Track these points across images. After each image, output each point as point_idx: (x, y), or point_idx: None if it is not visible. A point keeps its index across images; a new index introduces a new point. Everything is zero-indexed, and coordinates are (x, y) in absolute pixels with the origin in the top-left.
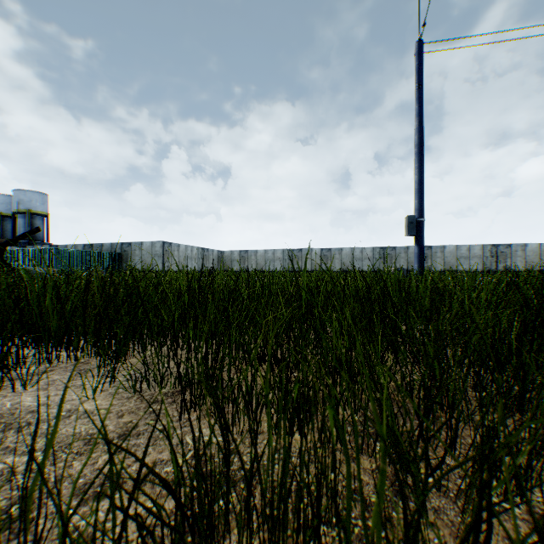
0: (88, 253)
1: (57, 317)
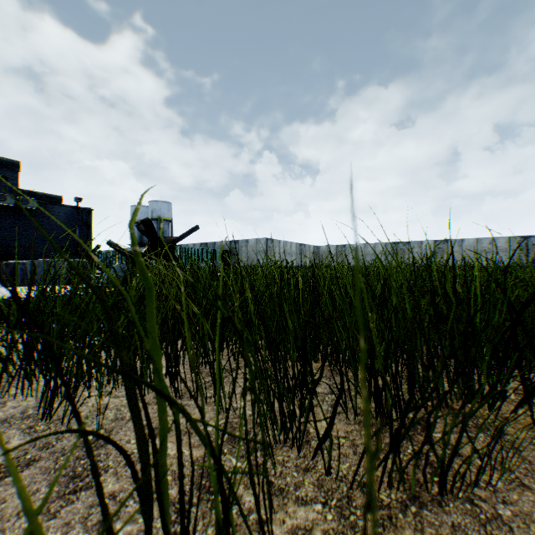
0: (205, 251)
1: None
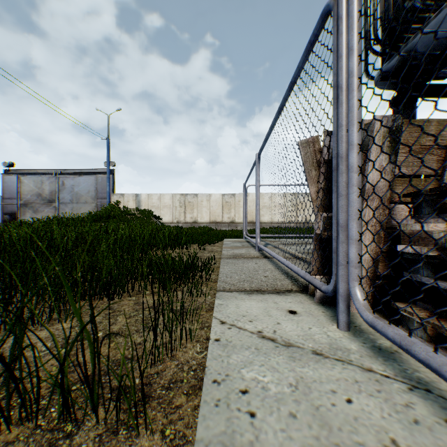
0: None
1: None
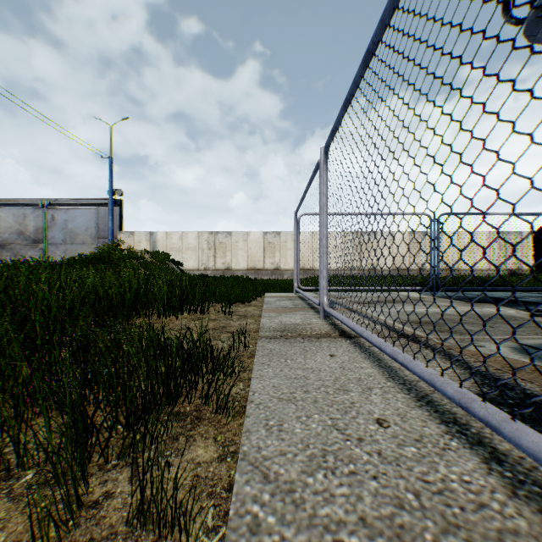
0: None
1: None
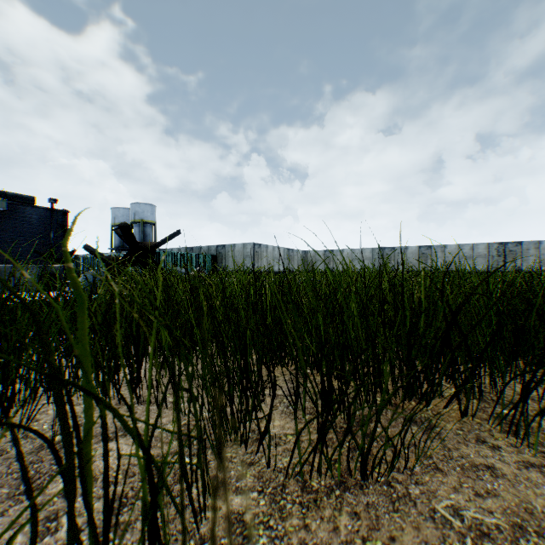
0: (191, 255)
1: (313, 331)
